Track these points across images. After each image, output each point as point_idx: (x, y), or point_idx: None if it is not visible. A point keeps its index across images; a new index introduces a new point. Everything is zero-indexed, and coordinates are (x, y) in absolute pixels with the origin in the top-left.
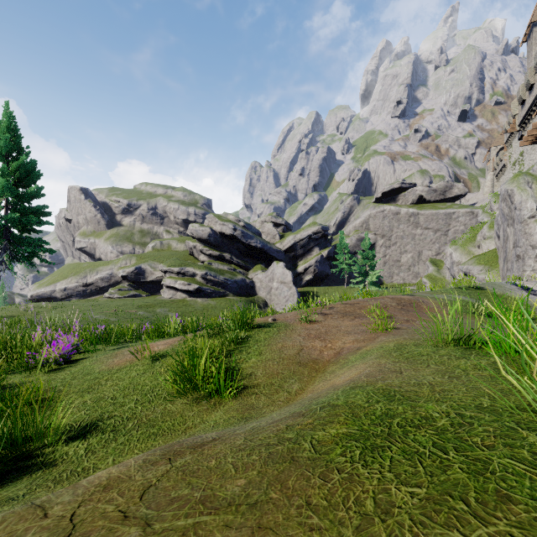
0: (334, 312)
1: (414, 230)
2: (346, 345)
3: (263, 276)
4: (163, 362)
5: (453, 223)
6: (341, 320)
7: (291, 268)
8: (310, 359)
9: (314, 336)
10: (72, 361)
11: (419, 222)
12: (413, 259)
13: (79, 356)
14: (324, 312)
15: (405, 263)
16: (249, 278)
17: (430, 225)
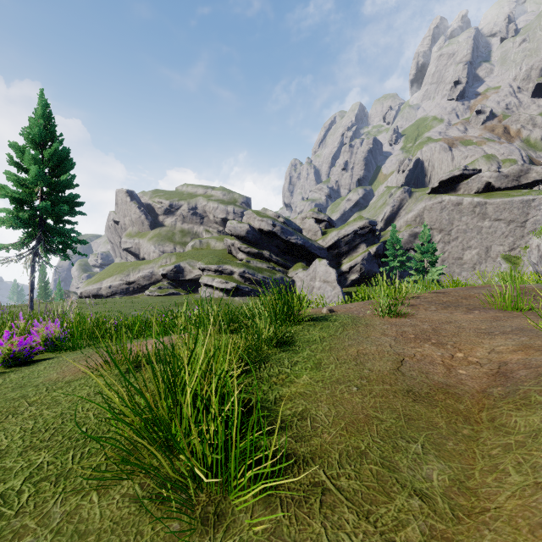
0: (424, 302)
1: (481, 222)
2: (505, 356)
3: (303, 275)
4: (142, 372)
5: (532, 212)
6: (447, 313)
7: (334, 266)
8: (433, 385)
9: (414, 337)
10: (32, 361)
11: (487, 213)
12: (479, 256)
13: (52, 354)
14: (407, 302)
15: (469, 260)
16: (289, 277)
17: (501, 215)
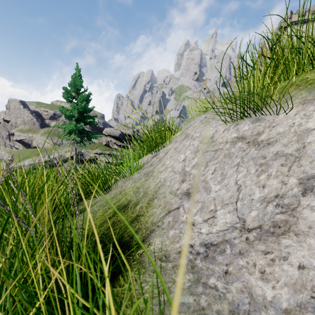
0: None
1: None
2: None
3: None
4: None
5: None
6: None
7: None
8: None
9: None
10: None
11: None
12: None
13: None
14: None
15: None
16: None
17: None
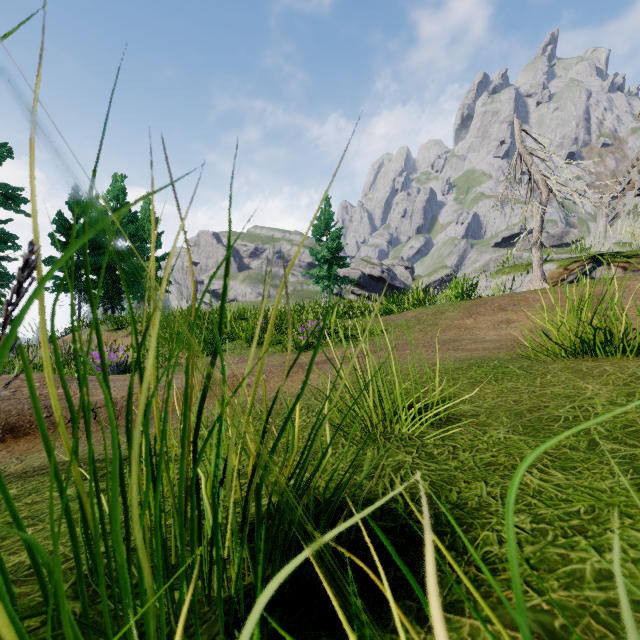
0: None
1: None
2: None
3: None
4: None
5: None
6: None
7: None
8: None
9: None
10: None
11: None
12: None
13: None
14: None
15: None
16: None
17: None
